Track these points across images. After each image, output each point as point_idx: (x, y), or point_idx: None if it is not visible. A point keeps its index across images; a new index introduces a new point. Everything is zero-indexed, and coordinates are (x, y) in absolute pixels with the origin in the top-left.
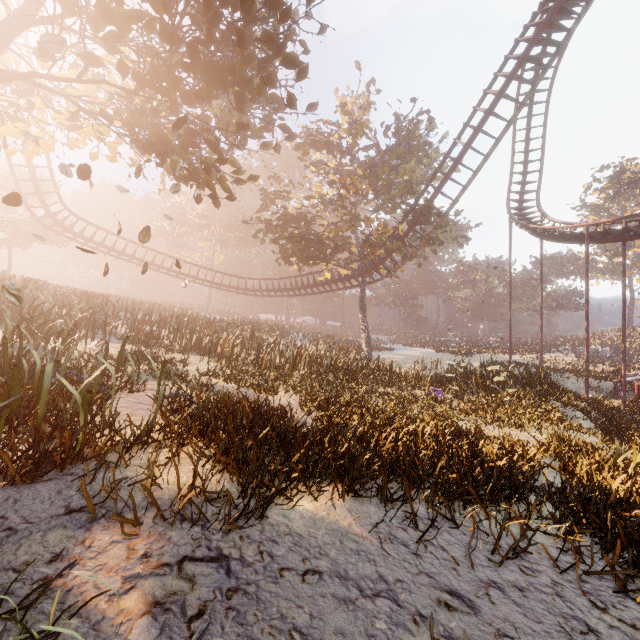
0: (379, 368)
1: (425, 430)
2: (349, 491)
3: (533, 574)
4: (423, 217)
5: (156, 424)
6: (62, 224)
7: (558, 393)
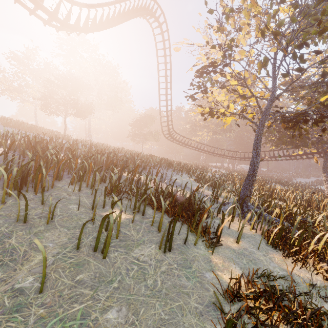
0: None
1: None
2: None
3: None
4: None
5: None
6: (172, 136)
7: None
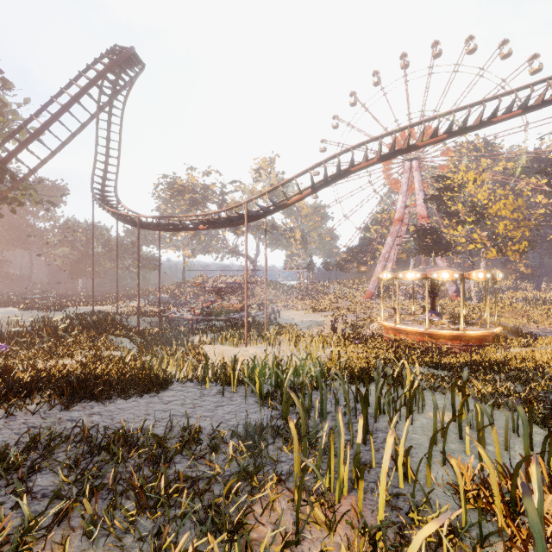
0: None
1: None
2: None
3: (14, 422)
4: None
5: None
6: None
7: (117, 329)
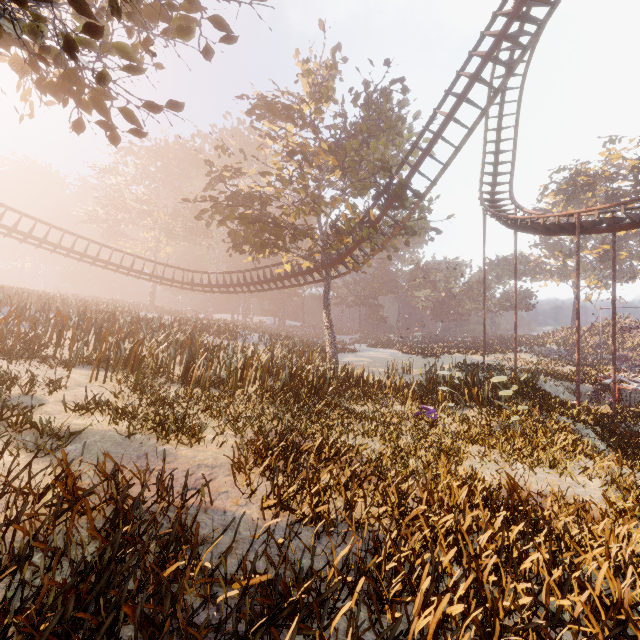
0: (349, 377)
1: (466, 519)
2: None
3: None
4: (397, 200)
5: None
6: None
7: (555, 403)
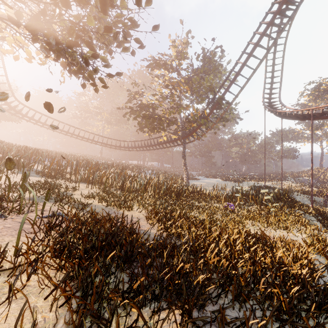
0: (194, 190)
1: (234, 238)
2: (188, 323)
3: None
4: (218, 105)
5: (18, 248)
6: (14, 109)
7: (298, 205)
